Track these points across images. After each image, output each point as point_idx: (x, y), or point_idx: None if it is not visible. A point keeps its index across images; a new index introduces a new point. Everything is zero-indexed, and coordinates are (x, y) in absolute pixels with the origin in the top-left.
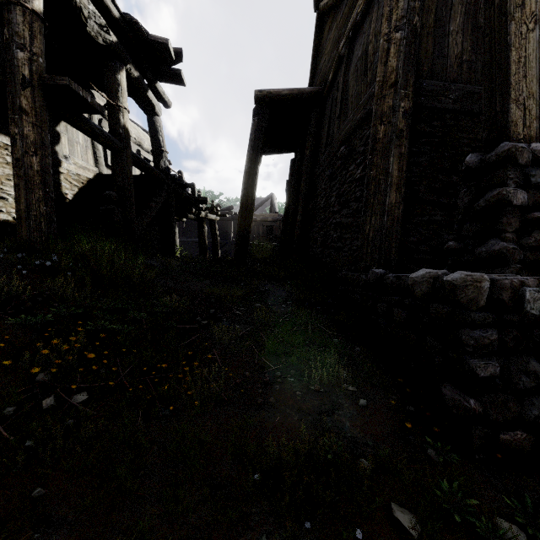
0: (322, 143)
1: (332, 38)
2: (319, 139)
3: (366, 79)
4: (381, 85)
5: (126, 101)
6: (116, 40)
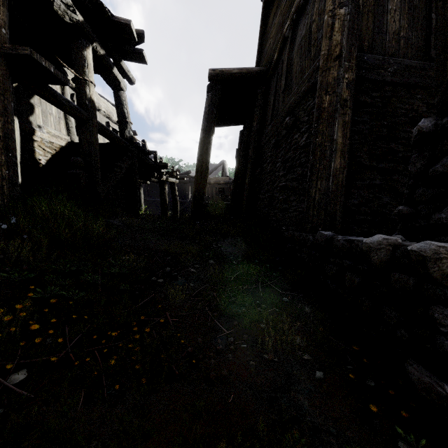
0: (268, 115)
1: (277, 23)
2: (265, 112)
3: (310, 55)
4: (326, 58)
5: (92, 76)
6: (82, 20)
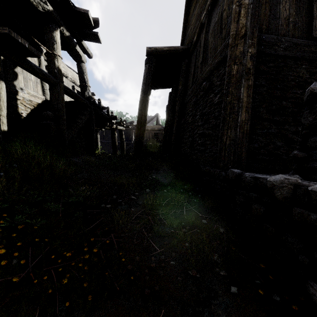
0: (190, 81)
1: (196, 14)
2: (187, 79)
3: (221, 36)
4: (234, 37)
5: (60, 51)
6: (51, 9)
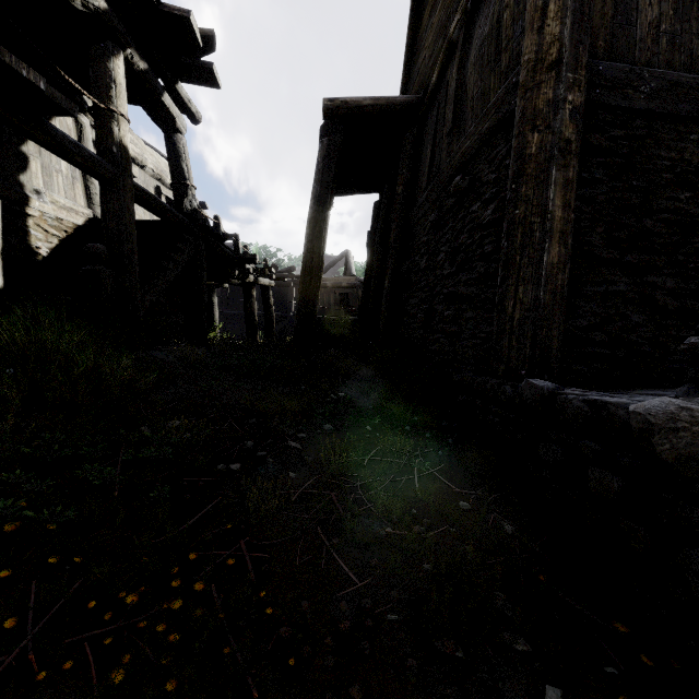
0: (422, 175)
1: (437, 22)
2: (416, 170)
3: (499, 67)
4: (533, 66)
5: (125, 105)
6: (105, 7)
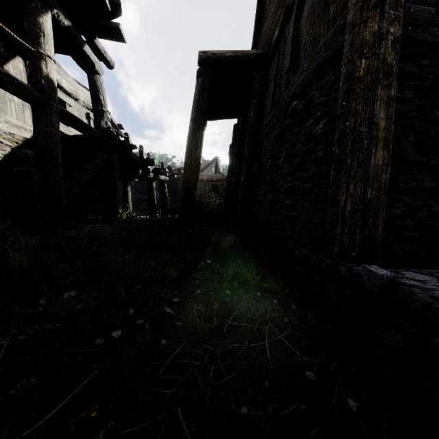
0: (267, 103)
1: None
2: (263, 101)
3: (328, 16)
4: (361, 6)
5: (51, 49)
6: None
